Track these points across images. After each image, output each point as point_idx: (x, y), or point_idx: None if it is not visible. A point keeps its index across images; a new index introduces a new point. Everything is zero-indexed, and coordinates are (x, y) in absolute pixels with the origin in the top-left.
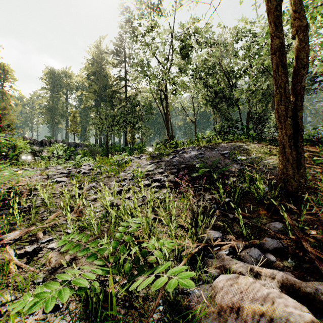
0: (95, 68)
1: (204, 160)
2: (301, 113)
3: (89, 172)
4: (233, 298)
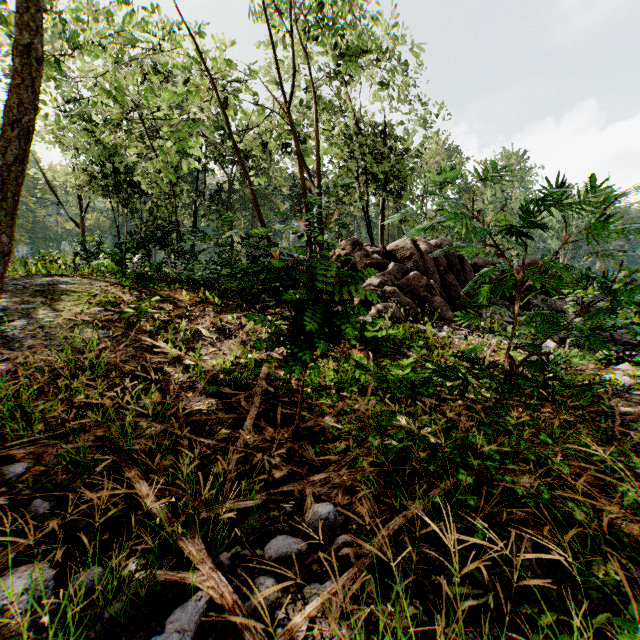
0: None
1: None
2: (1, 216)
3: None
4: None
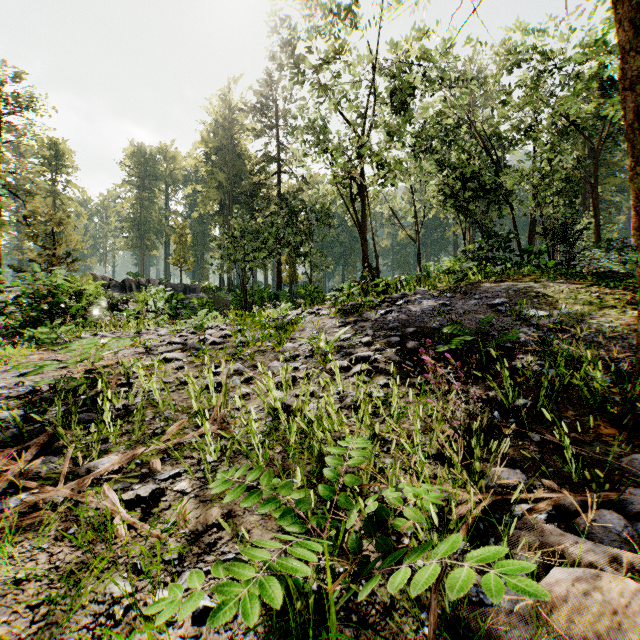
0: (219, 141)
1: (454, 319)
2: None
3: (222, 342)
4: (596, 622)
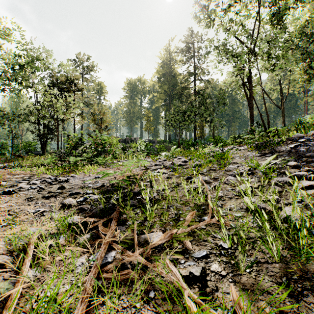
0: (165, 70)
1: None
2: None
3: (184, 164)
4: None
